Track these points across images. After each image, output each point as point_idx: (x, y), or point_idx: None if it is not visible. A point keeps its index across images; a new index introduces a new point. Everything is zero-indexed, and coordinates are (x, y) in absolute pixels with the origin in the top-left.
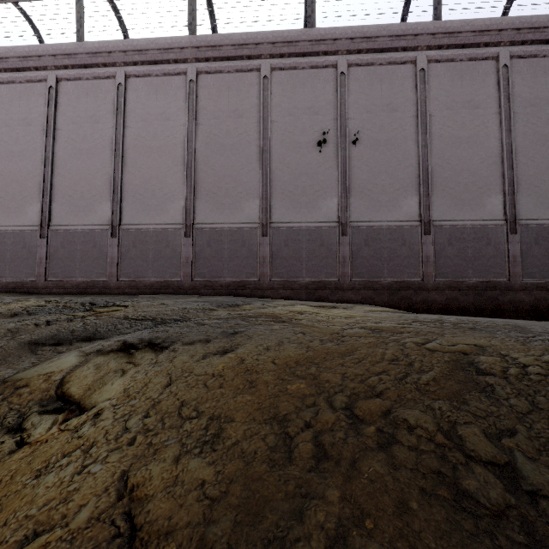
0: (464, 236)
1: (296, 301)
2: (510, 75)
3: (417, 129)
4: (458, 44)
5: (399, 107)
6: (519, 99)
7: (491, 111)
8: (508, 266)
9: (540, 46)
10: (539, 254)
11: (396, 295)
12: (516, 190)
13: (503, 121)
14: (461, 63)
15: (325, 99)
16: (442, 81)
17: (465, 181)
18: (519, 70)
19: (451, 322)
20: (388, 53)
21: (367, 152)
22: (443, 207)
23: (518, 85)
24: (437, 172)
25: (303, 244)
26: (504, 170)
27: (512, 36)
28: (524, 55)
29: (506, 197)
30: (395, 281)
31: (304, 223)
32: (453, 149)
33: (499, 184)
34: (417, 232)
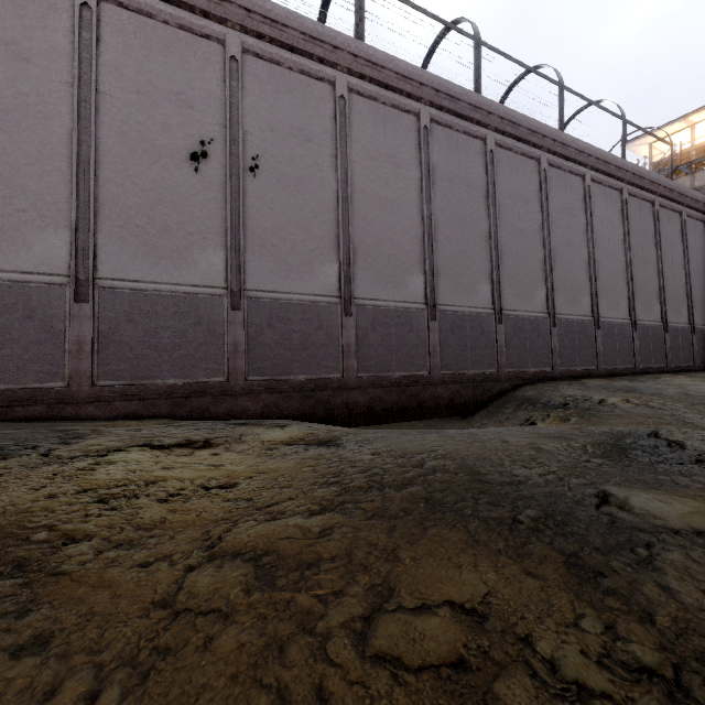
0: (388, 320)
1: (140, 428)
2: (430, 139)
3: (336, 175)
4: (381, 81)
5: (314, 137)
6: (437, 170)
7: (414, 175)
8: (429, 357)
9: (455, 118)
10: (455, 344)
11: (311, 398)
12: (436, 271)
13: (424, 190)
14: (384, 107)
15: (205, 89)
16: (364, 122)
17: (389, 252)
18: (437, 137)
19: (393, 480)
20: (300, 56)
21: (271, 189)
22: (365, 281)
23: (437, 153)
24: (359, 236)
25: (164, 320)
26: (425, 246)
27: (432, 96)
28: (442, 122)
29: (427, 278)
30: (310, 379)
31: (165, 284)
32: (376, 211)
33: (421, 261)
34: (336, 311)
